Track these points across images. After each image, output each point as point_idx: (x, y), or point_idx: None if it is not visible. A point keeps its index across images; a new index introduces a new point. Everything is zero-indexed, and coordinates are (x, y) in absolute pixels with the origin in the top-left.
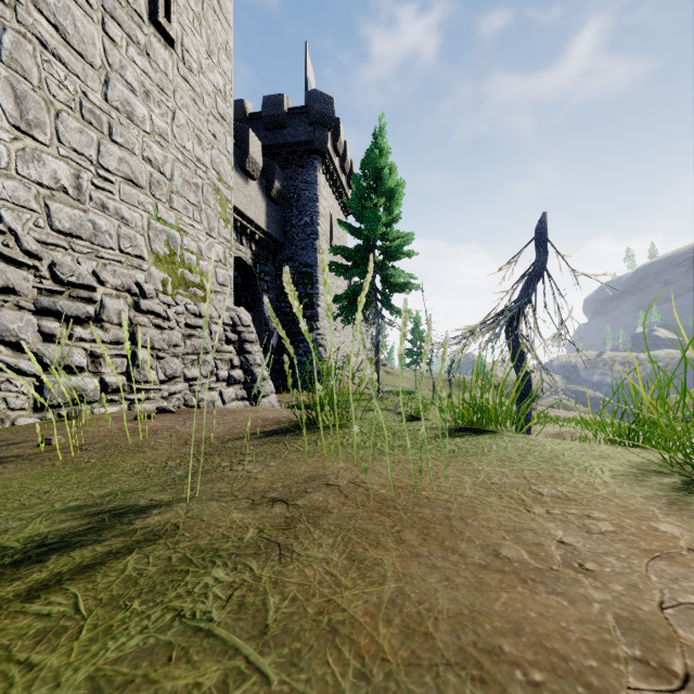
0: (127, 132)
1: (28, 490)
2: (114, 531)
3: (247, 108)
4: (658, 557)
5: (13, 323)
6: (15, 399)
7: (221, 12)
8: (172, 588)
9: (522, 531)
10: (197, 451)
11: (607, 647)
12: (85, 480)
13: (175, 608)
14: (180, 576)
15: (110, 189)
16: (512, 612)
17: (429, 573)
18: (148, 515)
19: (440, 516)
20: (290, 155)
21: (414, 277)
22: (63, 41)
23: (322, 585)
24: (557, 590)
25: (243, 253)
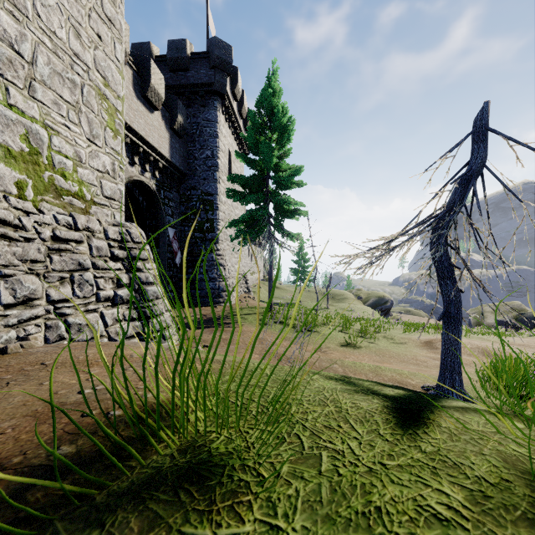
0: None
1: None
2: None
3: (154, 51)
4: None
5: None
6: None
7: None
8: None
9: None
10: None
11: None
12: None
13: None
14: None
15: None
16: None
17: None
18: None
19: None
20: (192, 95)
21: (303, 204)
22: None
23: None
24: None
25: (146, 178)
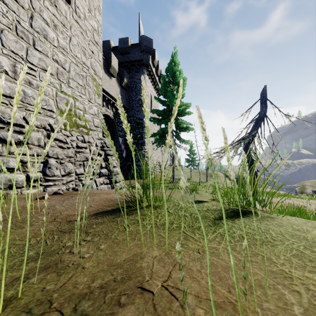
0: (44, 45)
1: None
2: None
3: (111, 44)
4: None
5: None
6: None
7: None
8: None
9: None
10: (57, 228)
11: None
12: None
13: None
14: None
15: (33, 74)
16: None
17: None
18: None
19: None
20: (131, 66)
21: (191, 124)
22: None
23: None
24: None
25: (109, 112)
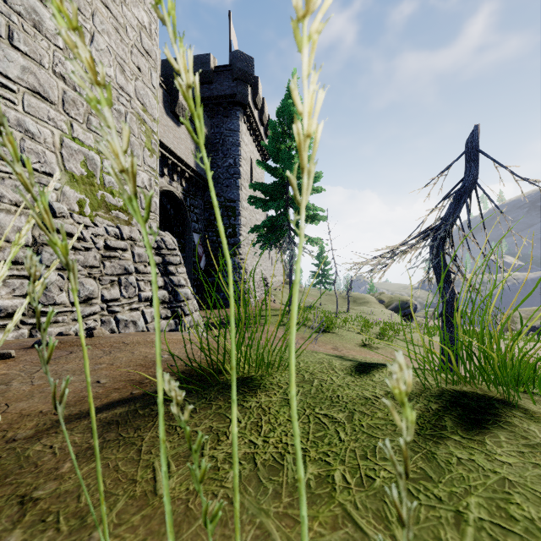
0: (33, 42)
1: None
2: None
3: None
4: None
5: None
6: None
7: None
8: None
9: None
10: None
11: None
12: None
13: None
14: None
15: (9, 97)
16: None
17: None
18: None
19: None
20: (216, 107)
21: (322, 209)
22: None
23: None
24: None
25: (174, 187)
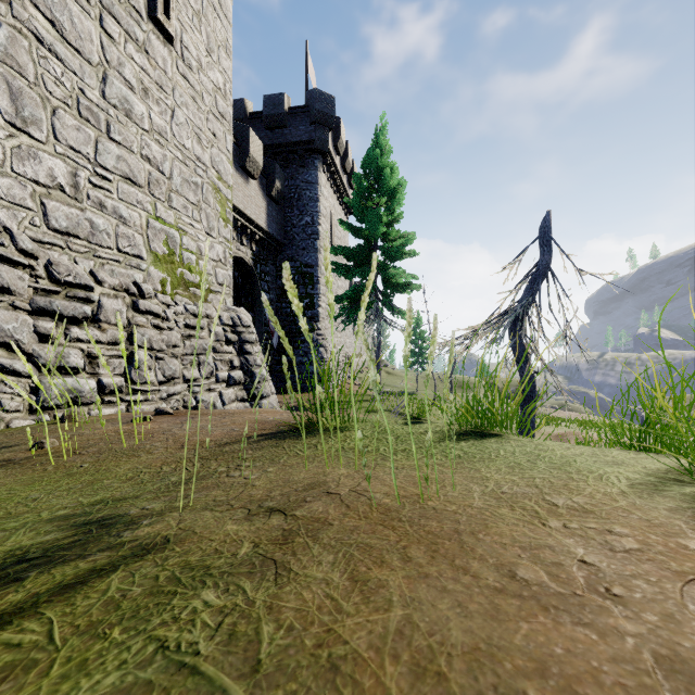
0: (125, 130)
1: (16, 497)
2: (100, 545)
3: (248, 108)
4: (693, 581)
5: (8, 323)
6: (10, 401)
7: (221, 9)
8: (157, 613)
9: (538, 549)
10: (194, 455)
11: (649, 694)
12: (76, 487)
13: (158, 638)
14: (167, 598)
15: (107, 187)
16: (535, 647)
17: (440, 597)
18: (137, 526)
19: (449, 530)
20: (290, 155)
21: (416, 277)
22: (60, 37)
23: (322, 610)
24: (584, 620)
25: (243, 253)
